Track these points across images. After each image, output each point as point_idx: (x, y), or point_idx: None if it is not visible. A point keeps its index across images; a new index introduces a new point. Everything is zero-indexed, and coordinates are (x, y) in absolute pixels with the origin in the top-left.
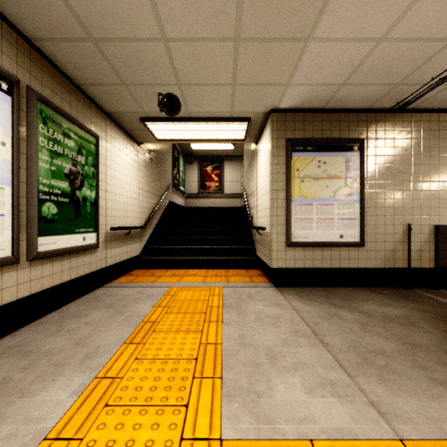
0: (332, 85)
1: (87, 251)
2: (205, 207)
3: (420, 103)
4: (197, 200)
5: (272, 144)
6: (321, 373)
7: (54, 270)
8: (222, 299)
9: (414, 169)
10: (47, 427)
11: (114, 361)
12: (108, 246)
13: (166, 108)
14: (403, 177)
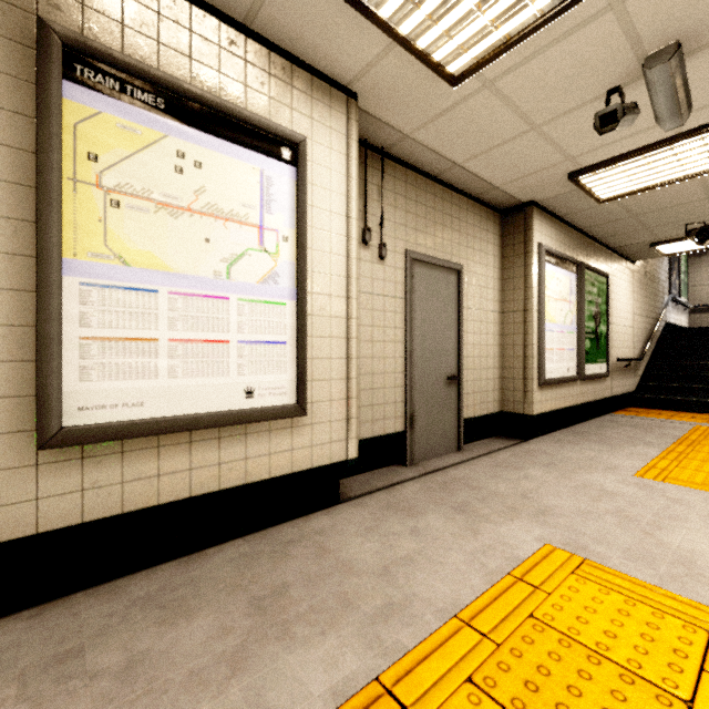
0: None
1: (601, 379)
2: None
3: None
4: None
5: None
6: None
7: (587, 390)
8: None
9: None
10: (652, 456)
11: (672, 448)
12: (612, 377)
13: (697, 239)
14: None
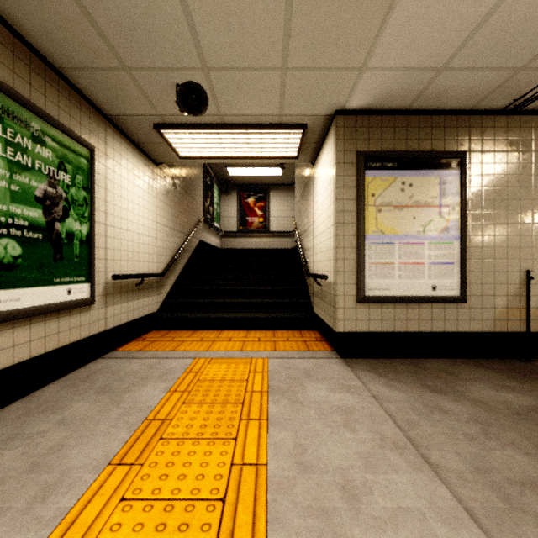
0: (426, 70)
1: (75, 310)
2: (246, 249)
3: None
4: (236, 239)
5: (336, 159)
6: (441, 534)
7: (16, 340)
8: (267, 378)
9: (535, 194)
10: None
11: (83, 505)
12: (109, 301)
13: (187, 104)
14: (520, 204)
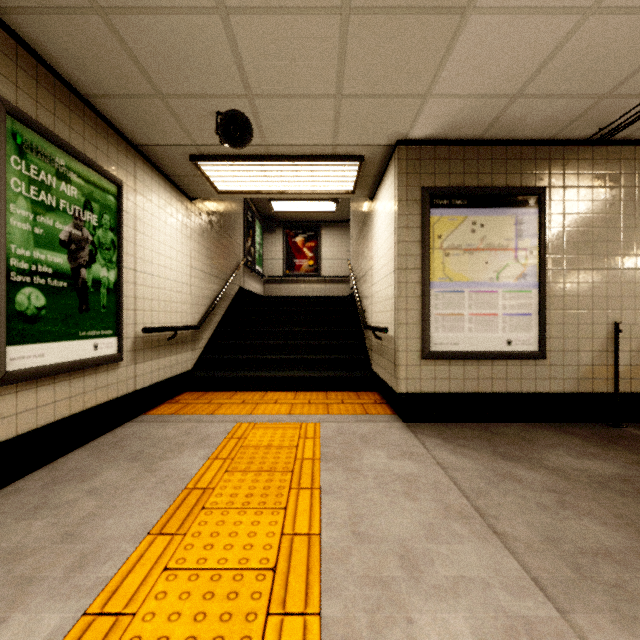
0: (498, 97)
1: (102, 367)
2: (294, 297)
3: (636, 129)
4: (281, 285)
5: (398, 195)
6: (505, 602)
7: (40, 401)
8: (319, 444)
9: (625, 235)
10: None
11: (125, 574)
12: (139, 357)
13: (229, 135)
14: (607, 247)
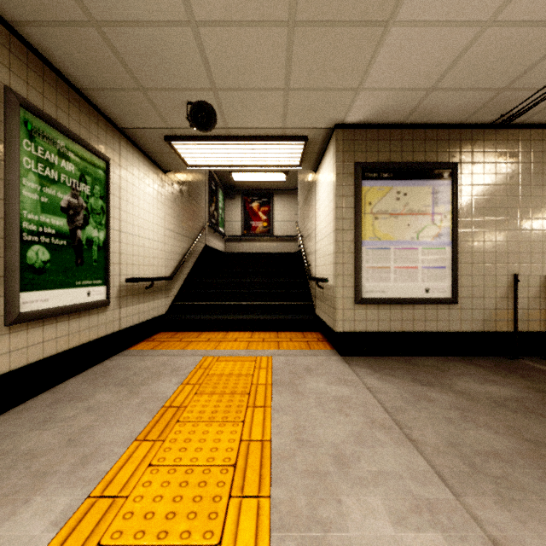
0: (416, 90)
1: (94, 310)
2: (250, 253)
3: (530, 115)
4: (240, 243)
5: (336, 169)
6: (413, 489)
7: (45, 337)
8: (271, 373)
9: (522, 202)
10: None
11: (118, 469)
12: (123, 303)
13: (197, 121)
14: (507, 212)
